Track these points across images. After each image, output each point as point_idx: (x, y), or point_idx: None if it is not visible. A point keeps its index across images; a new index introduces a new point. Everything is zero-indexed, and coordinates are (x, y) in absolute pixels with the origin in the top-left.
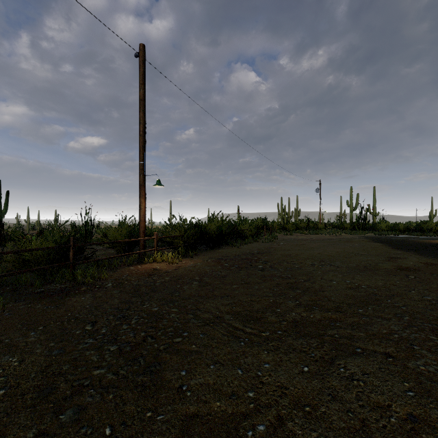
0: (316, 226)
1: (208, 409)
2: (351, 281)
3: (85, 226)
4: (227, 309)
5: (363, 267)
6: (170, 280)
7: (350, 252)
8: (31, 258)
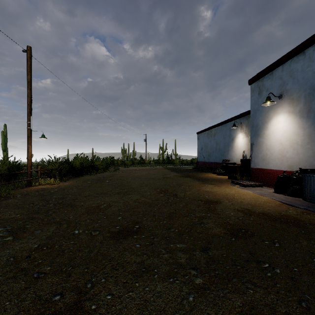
0: (144, 162)
1: (92, 206)
2: (142, 182)
3: None
4: (93, 193)
5: (151, 178)
6: (59, 190)
7: (151, 174)
8: None
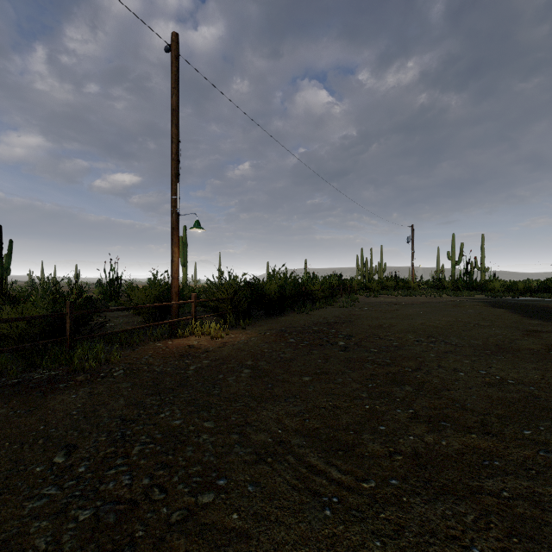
0: (408, 285)
1: None
2: (487, 371)
3: (110, 285)
4: (296, 424)
5: (495, 346)
6: (210, 366)
7: (465, 322)
8: (11, 331)
